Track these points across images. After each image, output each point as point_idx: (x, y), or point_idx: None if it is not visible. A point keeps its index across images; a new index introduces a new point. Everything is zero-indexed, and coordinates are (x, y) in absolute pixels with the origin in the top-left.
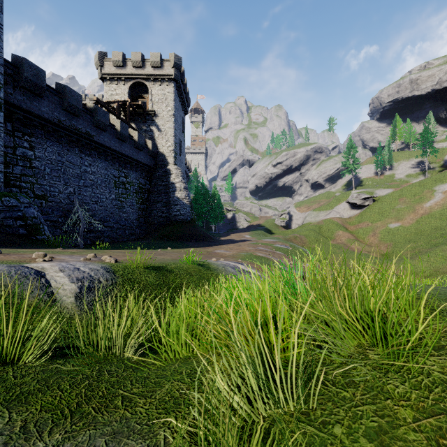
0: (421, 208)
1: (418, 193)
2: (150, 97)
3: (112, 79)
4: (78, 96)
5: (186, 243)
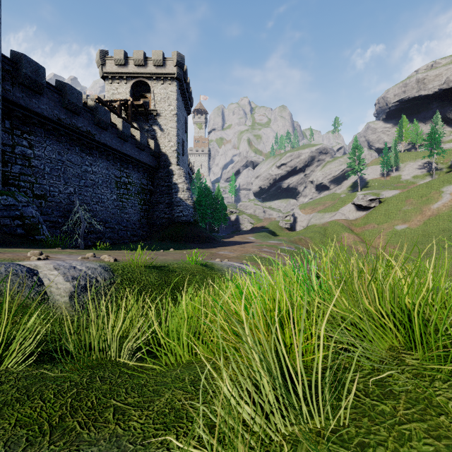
0: (428, 209)
1: (425, 195)
2: (152, 96)
3: (113, 78)
4: (79, 94)
5: (188, 244)
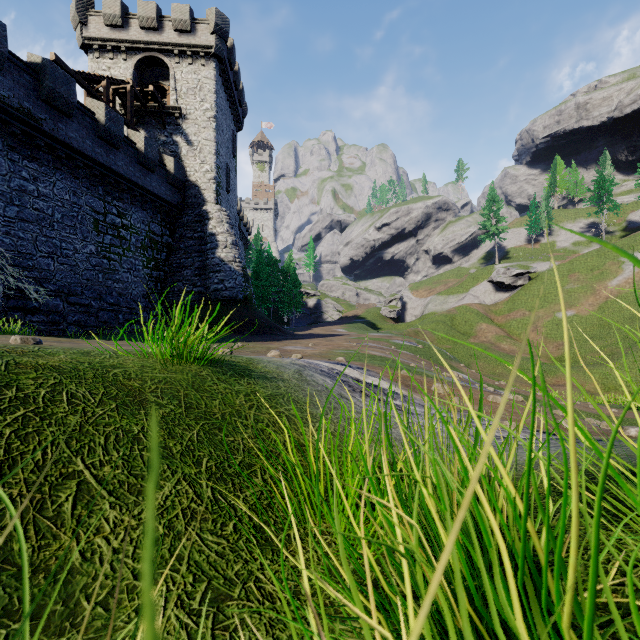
0: (604, 288)
1: (598, 267)
2: (172, 84)
3: (103, 50)
4: None
5: (230, 336)
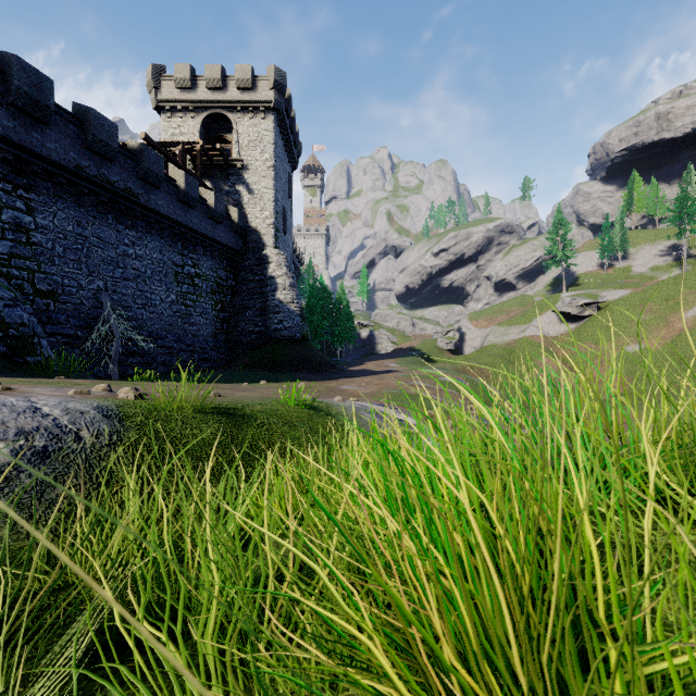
0: (679, 320)
1: (673, 296)
2: (235, 138)
3: (173, 110)
4: (111, 127)
5: (292, 374)
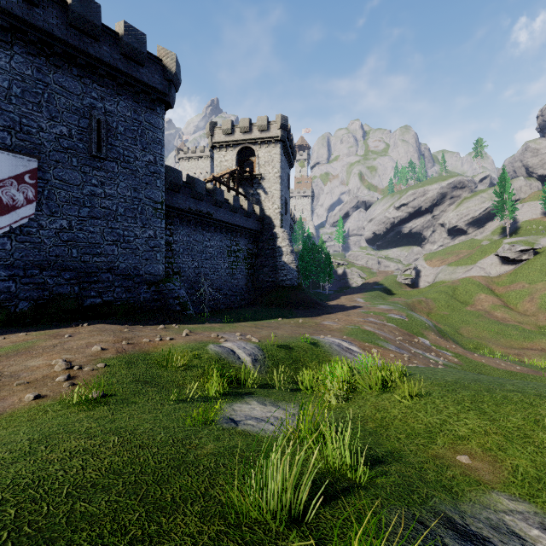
0: None
1: None
2: (257, 161)
3: (221, 147)
4: (202, 184)
5: (294, 311)
